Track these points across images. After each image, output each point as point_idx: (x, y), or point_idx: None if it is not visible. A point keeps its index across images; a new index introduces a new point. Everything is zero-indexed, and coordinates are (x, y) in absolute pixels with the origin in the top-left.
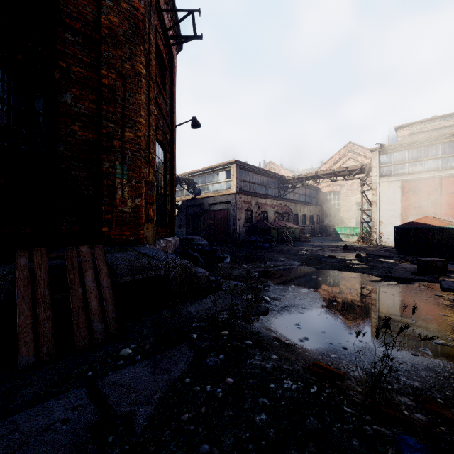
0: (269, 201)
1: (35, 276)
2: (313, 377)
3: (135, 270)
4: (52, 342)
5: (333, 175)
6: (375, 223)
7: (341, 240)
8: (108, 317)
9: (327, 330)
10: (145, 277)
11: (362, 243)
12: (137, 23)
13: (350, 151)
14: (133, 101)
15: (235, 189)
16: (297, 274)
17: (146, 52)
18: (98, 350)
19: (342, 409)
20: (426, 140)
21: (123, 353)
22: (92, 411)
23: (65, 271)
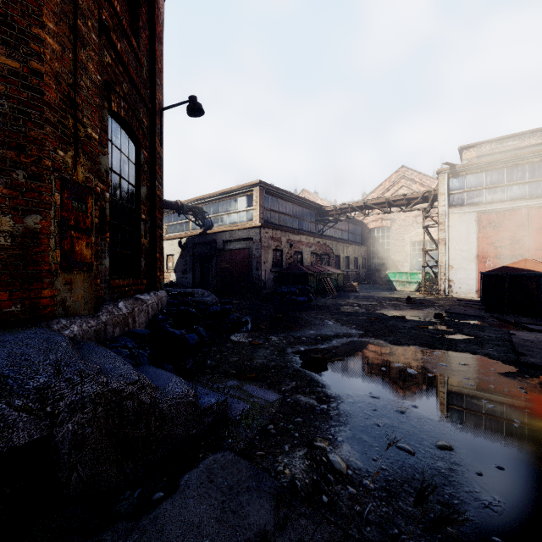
0: (304, 238)
1: None
2: None
3: None
4: None
5: (387, 205)
6: (443, 268)
7: (395, 289)
8: None
9: None
10: None
11: (425, 294)
12: None
13: (403, 177)
14: None
15: (260, 221)
16: (366, 357)
17: None
18: None
19: None
20: (510, 159)
21: None
22: None
23: None
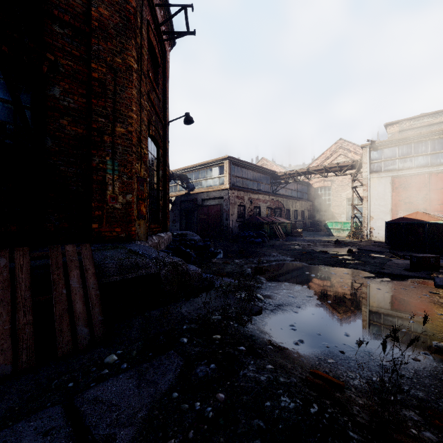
0: (261, 196)
1: (16, 277)
2: (312, 391)
3: (124, 269)
4: (32, 349)
5: (325, 171)
6: (366, 218)
7: (332, 235)
8: (93, 320)
9: (323, 332)
10: (135, 276)
11: (352, 238)
12: (128, 17)
13: (341, 147)
14: (124, 95)
15: (228, 185)
16: (290, 270)
17: (138, 46)
18: (82, 357)
19: (348, 435)
20: (416, 137)
21: (108, 360)
22: (66, 436)
23: (49, 271)
